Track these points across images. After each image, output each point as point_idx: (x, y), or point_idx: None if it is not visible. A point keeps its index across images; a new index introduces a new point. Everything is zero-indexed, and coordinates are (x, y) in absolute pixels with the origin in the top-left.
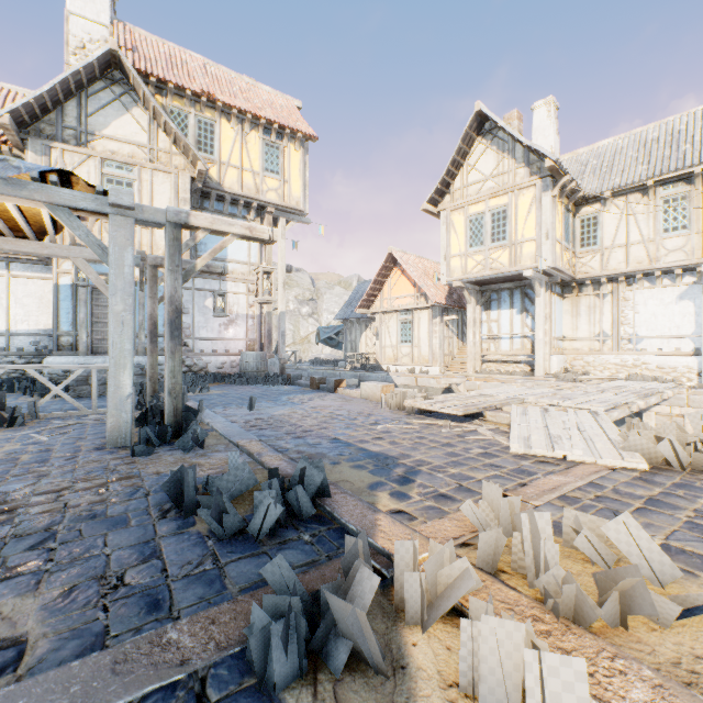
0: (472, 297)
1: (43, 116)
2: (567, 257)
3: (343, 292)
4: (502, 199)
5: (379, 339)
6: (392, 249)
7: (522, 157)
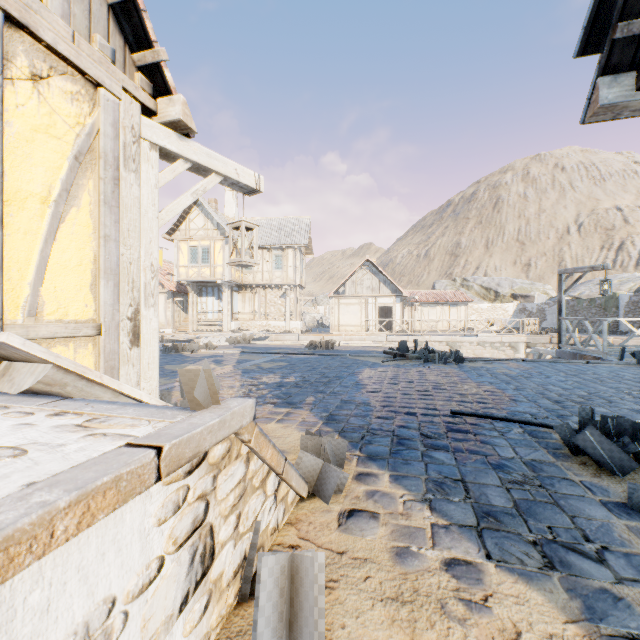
0: (192, 289)
1: None
2: (238, 274)
3: None
4: (208, 242)
5: None
6: None
7: (217, 225)
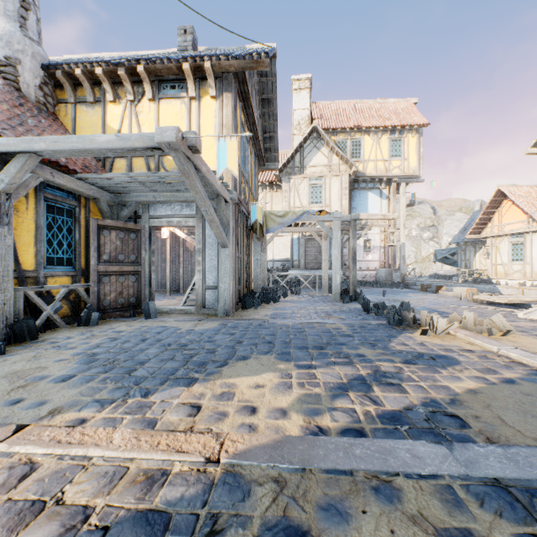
0: None
1: (287, 166)
2: None
3: (463, 217)
4: None
5: (489, 259)
6: (500, 186)
7: None
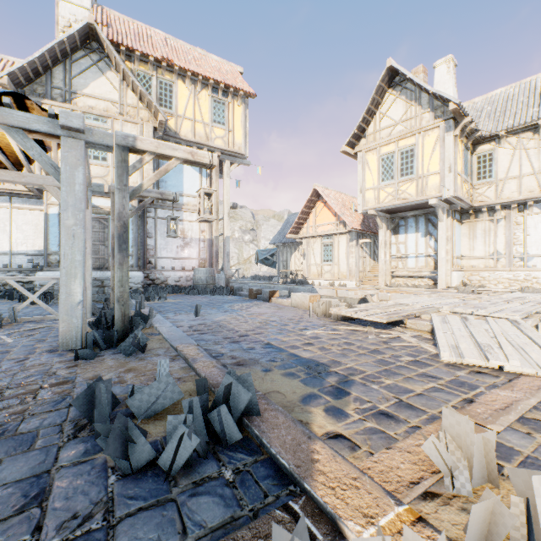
0: (384, 223)
1: (36, 79)
2: (466, 188)
3: (276, 223)
4: (410, 140)
5: (305, 259)
6: (316, 186)
7: (427, 104)
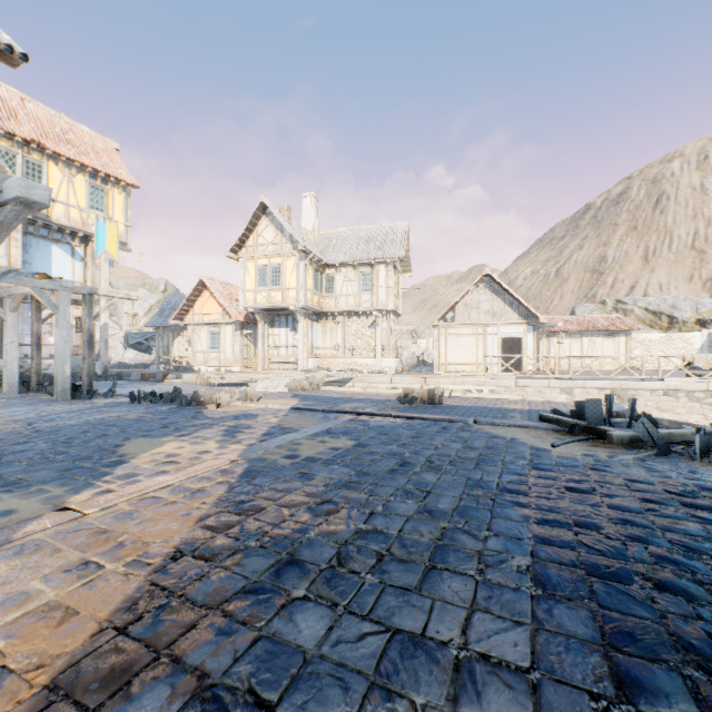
0: (262, 319)
1: None
2: (317, 299)
3: (148, 295)
4: (278, 259)
5: (192, 346)
6: (203, 277)
7: (289, 237)
